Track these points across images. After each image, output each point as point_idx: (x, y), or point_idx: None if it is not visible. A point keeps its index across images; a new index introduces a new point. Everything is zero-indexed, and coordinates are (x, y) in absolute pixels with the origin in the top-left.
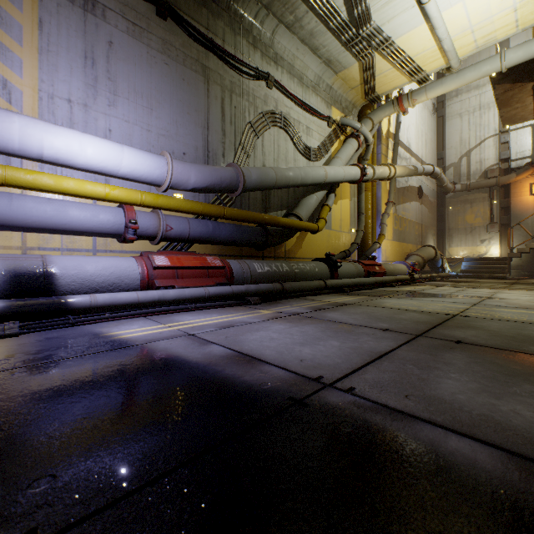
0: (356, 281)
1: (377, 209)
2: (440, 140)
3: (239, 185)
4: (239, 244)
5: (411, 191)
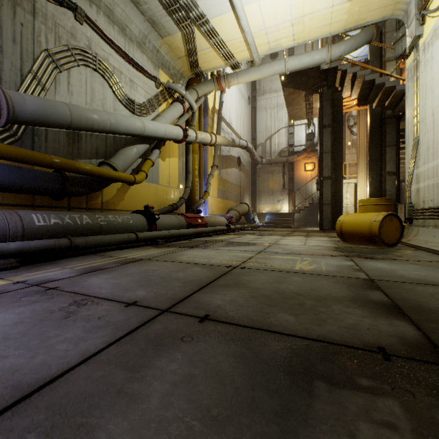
0: (175, 232)
1: (205, 170)
2: (253, 125)
3: (1, 111)
4: (17, 191)
5: (233, 160)
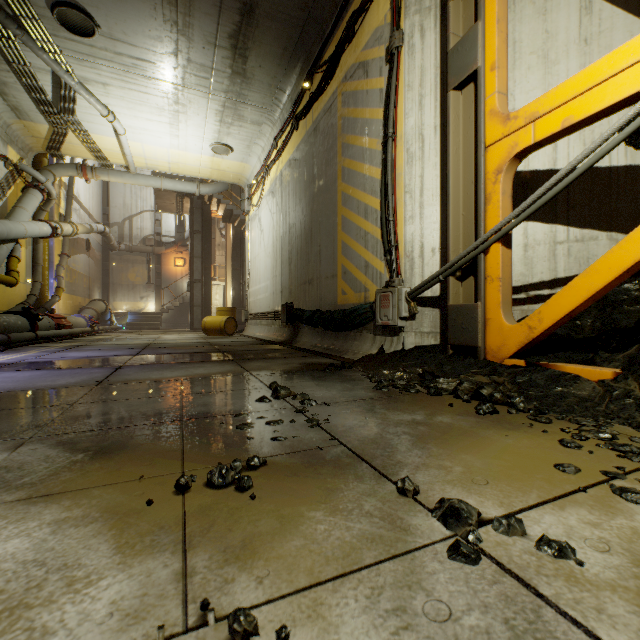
0: (57, 333)
1: (50, 258)
2: (105, 196)
3: None
4: None
5: (81, 243)
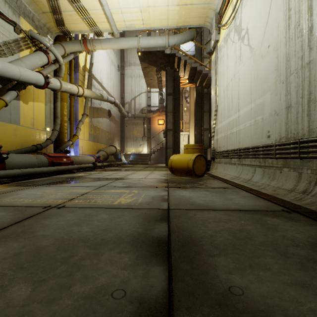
0: (30, 171)
1: (76, 117)
2: (122, 87)
3: None
4: None
5: (104, 111)
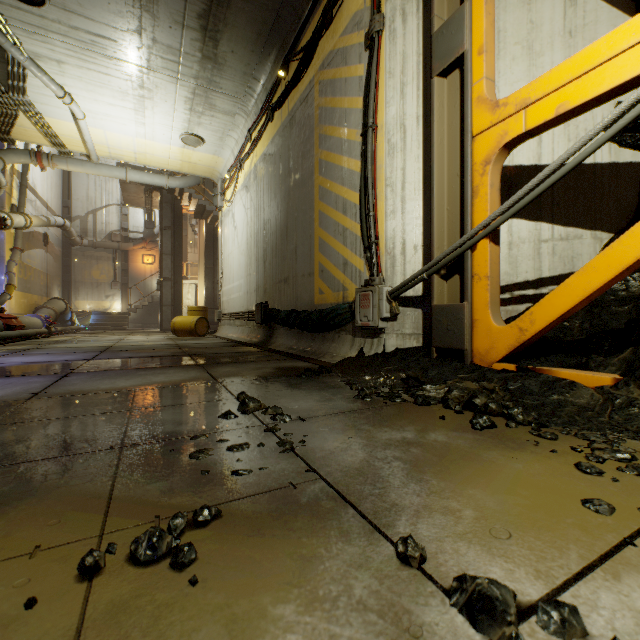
0: (5, 334)
1: None
2: (66, 187)
3: None
4: None
5: (38, 237)
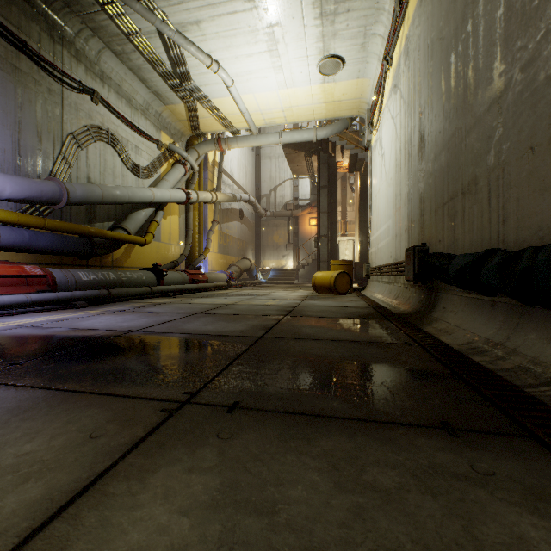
0: (181, 287)
1: (205, 225)
2: (257, 174)
3: (62, 199)
4: (60, 254)
5: (234, 213)
